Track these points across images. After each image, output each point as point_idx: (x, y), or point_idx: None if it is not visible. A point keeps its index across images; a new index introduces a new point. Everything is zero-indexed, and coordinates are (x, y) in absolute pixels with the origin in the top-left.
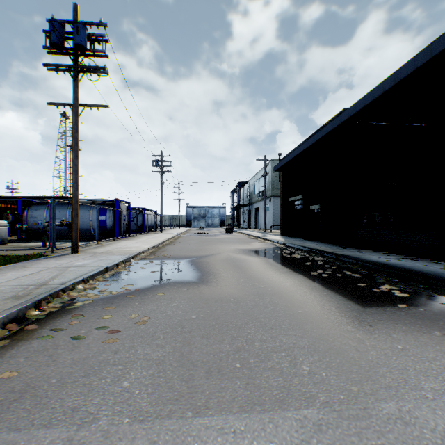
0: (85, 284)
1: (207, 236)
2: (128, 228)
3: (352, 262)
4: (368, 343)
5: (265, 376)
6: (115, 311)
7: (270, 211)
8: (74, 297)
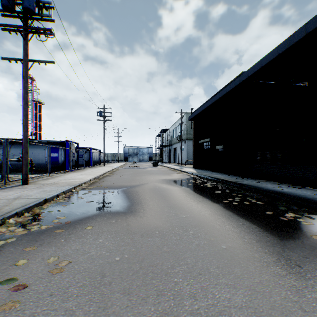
0: (18, 218)
1: (138, 168)
2: (77, 163)
3: (253, 191)
4: (309, 296)
5: None
6: (36, 251)
7: (184, 150)
8: (1, 233)
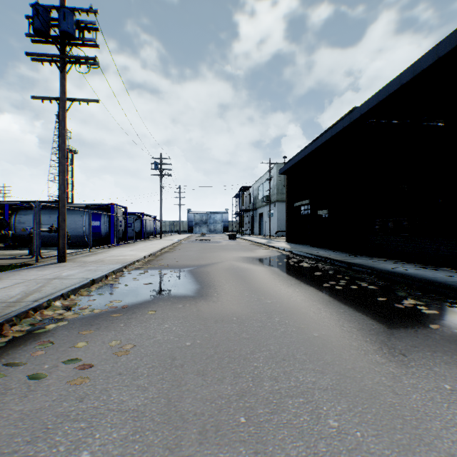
0: (64, 300)
1: (209, 242)
2: (124, 234)
3: (366, 272)
4: (406, 382)
5: (279, 438)
6: (94, 335)
7: (274, 216)
8: (48, 317)
